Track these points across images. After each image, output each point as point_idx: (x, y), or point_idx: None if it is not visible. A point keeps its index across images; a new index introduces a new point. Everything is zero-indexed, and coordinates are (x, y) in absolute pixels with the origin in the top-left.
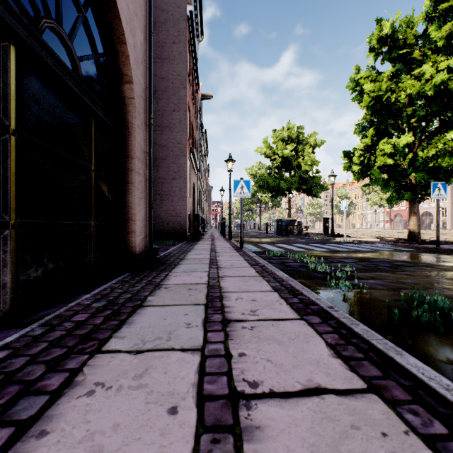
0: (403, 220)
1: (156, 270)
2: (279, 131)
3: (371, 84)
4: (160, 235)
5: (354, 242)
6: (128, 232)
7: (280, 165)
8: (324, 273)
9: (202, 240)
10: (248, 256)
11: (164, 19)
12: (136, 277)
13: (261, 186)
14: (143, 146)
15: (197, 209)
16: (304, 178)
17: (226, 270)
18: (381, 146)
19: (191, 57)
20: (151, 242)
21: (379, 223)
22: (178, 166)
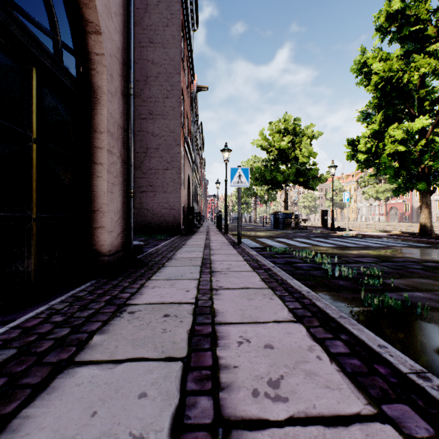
0: (399, 213)
1: (131, 276)
2: (275, 123)
3: (380, 64)
4: (152, 228)
5: (358, 236)
6: (96, 227)
7: (276, 157)
8: (347, 279)
9: (197, 234)
10: (248, 255)
11: (157, 1)
12: (99, 290)
13: (257, 179)
14: (118, 119)
15: (192, 202)
16: (301, 170)
17: (221, 276)
18: (391, 131)
19: (185, 44)
20: (131, 239)
21: (374, 216)
22: (171, 156)
